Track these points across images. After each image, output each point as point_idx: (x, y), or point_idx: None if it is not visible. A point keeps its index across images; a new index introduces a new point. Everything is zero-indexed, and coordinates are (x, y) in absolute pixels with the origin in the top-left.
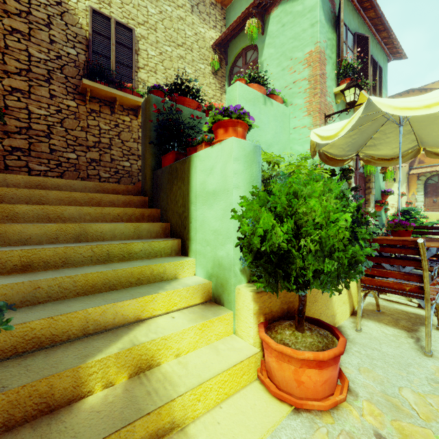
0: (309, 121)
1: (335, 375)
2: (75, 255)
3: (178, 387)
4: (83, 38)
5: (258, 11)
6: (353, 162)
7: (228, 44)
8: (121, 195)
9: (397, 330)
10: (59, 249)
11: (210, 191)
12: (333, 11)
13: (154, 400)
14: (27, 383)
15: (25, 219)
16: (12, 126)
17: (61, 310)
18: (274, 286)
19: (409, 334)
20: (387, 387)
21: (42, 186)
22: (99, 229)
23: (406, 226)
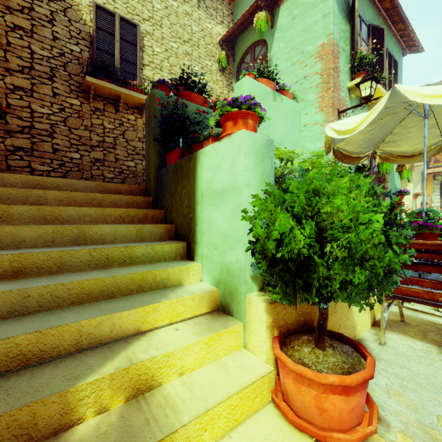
0: (321, 118)
1: (364, 402)
2: (72, 260)
3: (181, 414)
4: (87, 35)
5: (267, 4)
6: (368, 160)
7: (236, 40)
8: (123, 196)
9: (426, 344)
10: (54, 253)
11: (217, 190)
12: (347, 1)
13: (153, 432)
14: (4, 412)
15: (21, 221)
16: (14, 125)
17: (51, 322)
18: (291, 298)
19: (441, 349)
20: (423, 415)
21: (41, 186)
22: (98, 231)
23: (432, 228)
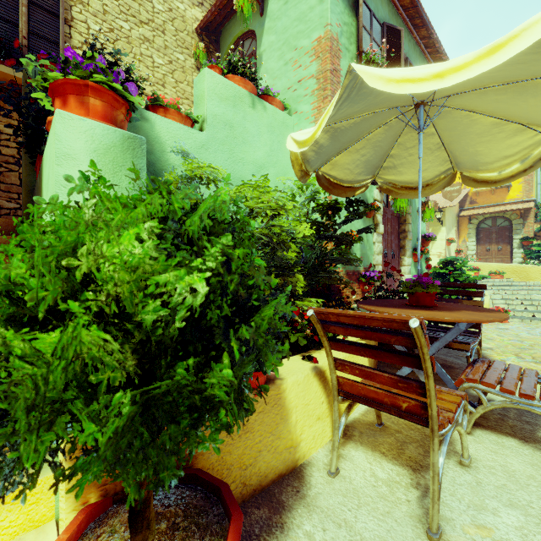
0: None
1: None
2: None
3: None
4: None
5: None
6: (381, 195)
7: (221, 30)
8: None
9: (397, 468)
10: None
11: None
12: None
13: None
14: None
15: None
16: None
17: None
18: (14, 464)
19: (415, 477)
20: None
21: None
22: None
23: (427, 285)
